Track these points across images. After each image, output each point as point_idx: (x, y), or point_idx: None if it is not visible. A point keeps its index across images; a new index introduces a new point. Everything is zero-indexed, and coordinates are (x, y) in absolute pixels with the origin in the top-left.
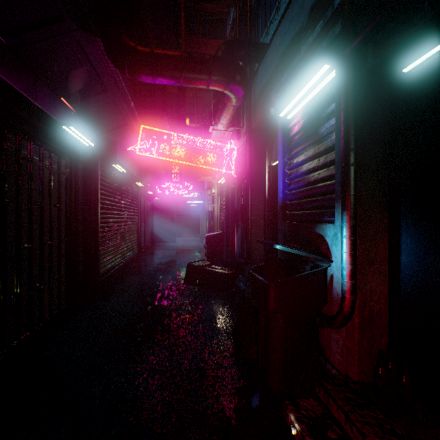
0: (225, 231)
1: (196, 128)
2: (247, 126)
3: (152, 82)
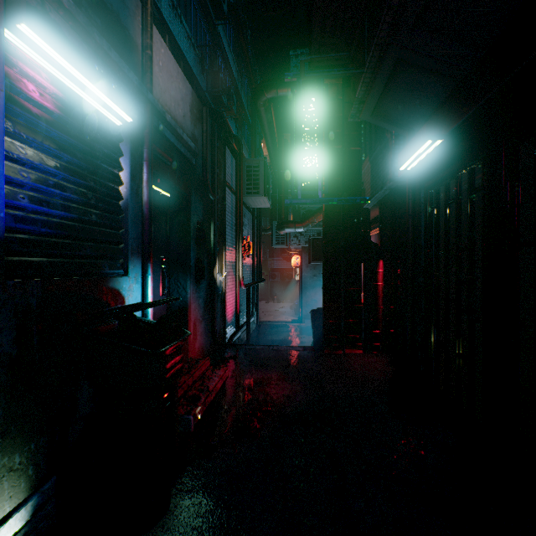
0: None
1: None
2: None
3: None
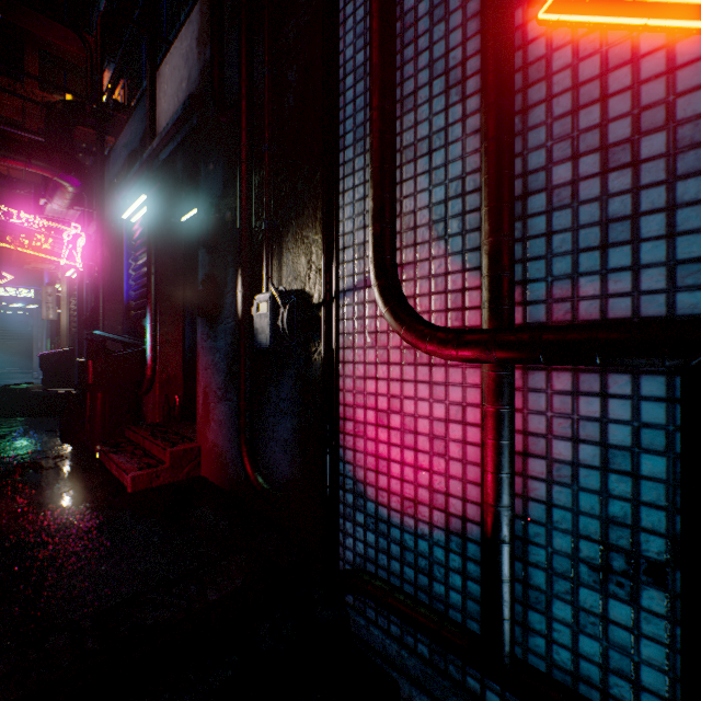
0: (77, 347)
1: (22, 181)
2: (98, 213)
3: None
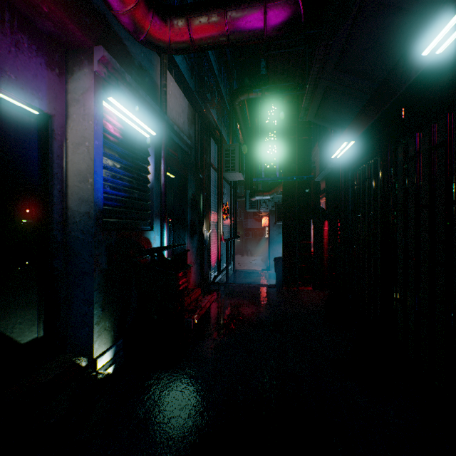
0: None
1: None
2: None
3: (269, 33)
